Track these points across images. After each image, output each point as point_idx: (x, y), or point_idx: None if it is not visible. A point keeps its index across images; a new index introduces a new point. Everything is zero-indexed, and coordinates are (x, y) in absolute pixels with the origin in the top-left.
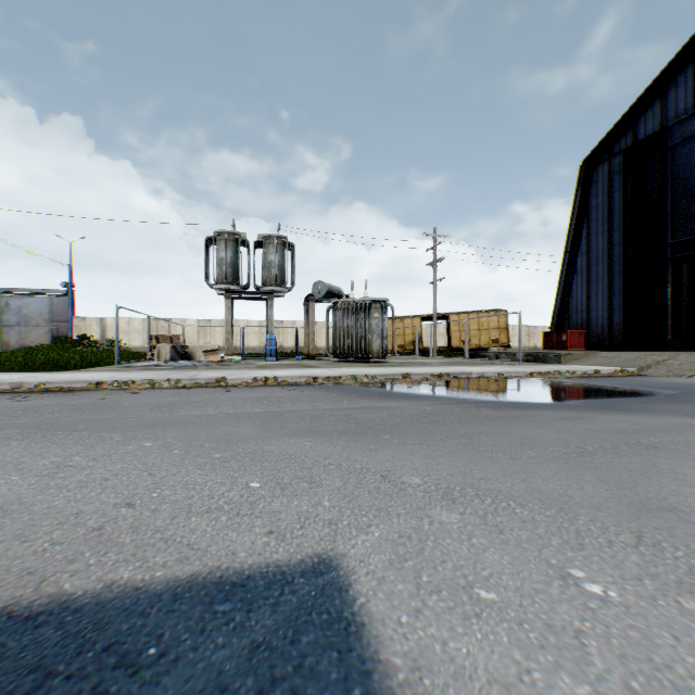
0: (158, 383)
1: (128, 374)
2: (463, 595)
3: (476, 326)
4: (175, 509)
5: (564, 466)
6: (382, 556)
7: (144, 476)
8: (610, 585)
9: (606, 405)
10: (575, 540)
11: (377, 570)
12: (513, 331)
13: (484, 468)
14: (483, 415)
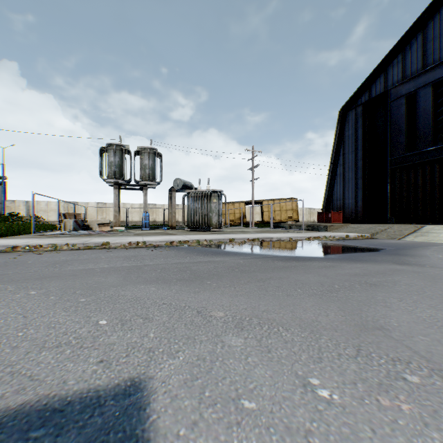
0: (59, 247)
1: (39, 240)
2: (231, 406)
3: (278, 208)
4: (32, 345)
5: (319, 300)
6: (180, 376)
7: (19, 318)
8: (335, 390)
9: (350, 257)
10: (317, 355)
11: (173, 389)
12: (301, 211)
13: (268, 303)
14: (275, 265)
